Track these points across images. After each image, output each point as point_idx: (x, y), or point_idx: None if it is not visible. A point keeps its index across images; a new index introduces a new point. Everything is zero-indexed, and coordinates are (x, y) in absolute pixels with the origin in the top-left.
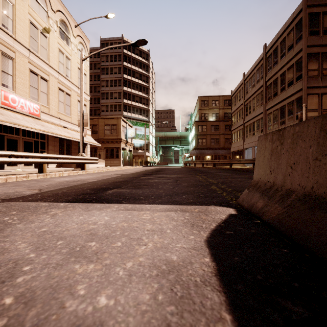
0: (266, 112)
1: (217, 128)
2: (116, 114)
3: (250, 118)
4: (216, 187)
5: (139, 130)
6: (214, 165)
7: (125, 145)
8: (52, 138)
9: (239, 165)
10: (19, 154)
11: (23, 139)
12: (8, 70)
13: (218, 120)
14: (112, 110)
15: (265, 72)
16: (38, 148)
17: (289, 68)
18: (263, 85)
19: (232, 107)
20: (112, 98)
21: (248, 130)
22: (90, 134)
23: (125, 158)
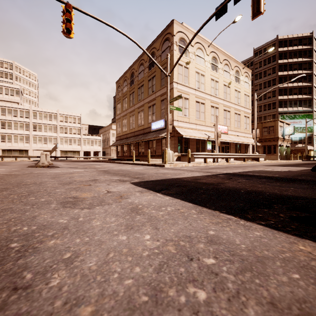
0: None
1: None
2: (270, 112)
3: None
4: None
5: (297, 123)
6: None
7: (282, 142)
8: (232, 143)
9: None
10: (240, 154)
11: (221, 146)
12: (217, 114)
13: None
14: (265, 109)
15: None
16: (226, 150)
17: None
18: None
19: None
20: (265, 99)
21: None
22: (251, 137)
23: (282, 153)
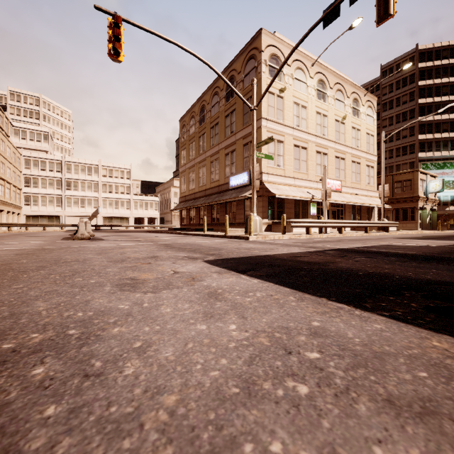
0: None
1: None
2: (406, 158)
3: None
4: None
5: (449, 175)
6: None
7: (425, 204)
8: (347, 205)
9: None
10: (360, 222)
11: (331, 209)
12: (325, 163)
13: None
14: (398, 154)
15: None
16: (339, 215)
17: None
18: None
19: None
20: (399, 139)
21: None
22: (377, 196)
23: (424, 220)
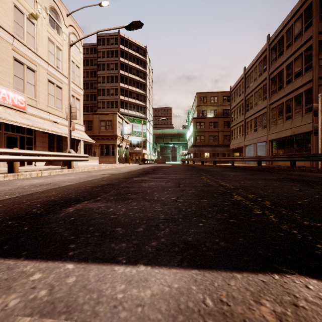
0: (269, 106)
1: (215, 125)
2: (113, 110)
3: (252, 114)
4: (242, 198)
5: (136, 127)
6: (215, 163)
7: (121, 142)
8: (40, 133)
9: (239, 163)
10: None
11: (6, 134)
12: None
13: (217, 116)
14: (108, 106)
15: (268, 65)
16: (24, 145)
17: (297, 58)
18: (267, 78)
19: (231, 103)
20: (109, 95)
21: (249, 126)
22: (83, 130)
23: (121, 155)
